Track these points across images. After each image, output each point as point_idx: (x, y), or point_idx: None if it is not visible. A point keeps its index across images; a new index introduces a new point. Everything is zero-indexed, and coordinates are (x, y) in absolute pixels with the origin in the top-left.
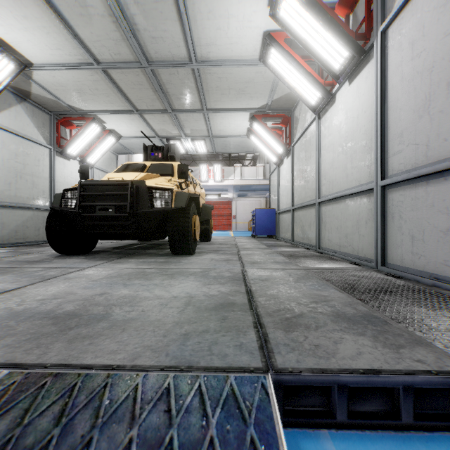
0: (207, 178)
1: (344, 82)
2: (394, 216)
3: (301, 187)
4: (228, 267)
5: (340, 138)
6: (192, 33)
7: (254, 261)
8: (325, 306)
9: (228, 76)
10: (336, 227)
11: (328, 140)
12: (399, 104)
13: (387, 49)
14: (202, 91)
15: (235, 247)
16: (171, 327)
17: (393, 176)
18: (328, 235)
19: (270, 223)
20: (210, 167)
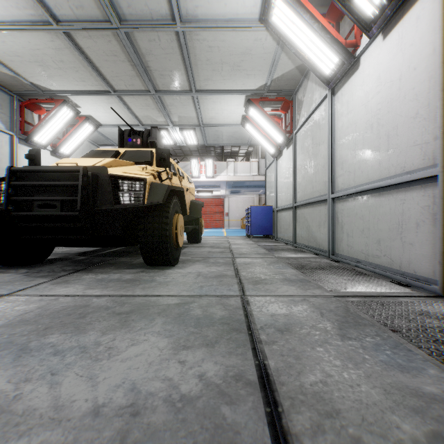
0: (198, 174)
1: (374, 38)
2: None
3: (307, 180)
4: (220, 292)
5: (368, 113)
6: None
7: (256, 279)
8: None
9: (221, 45)
10: (360, 229)
11: (346, 120)
12: None
13: None
14: (189, 65)
15: (229, 252)
16: None
17: None
18: (346, 239)
19: (267, 221)
20: (202, 162)
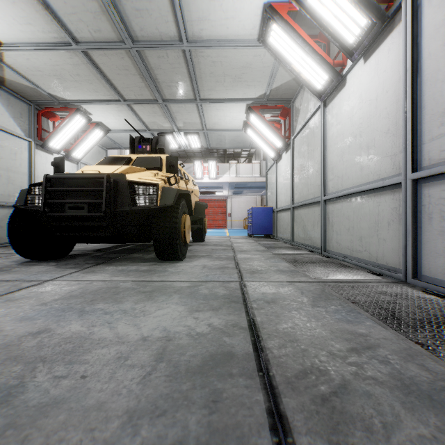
0: (201, 176)
1: (357, 60)
2: (431, 217)
3: (303, 183)
4: (223, 279)
5: (352, 125)
6: (181, 5)
7: (253, 270)
8: (375, 362)
9: (223, 61)
10: (347, 228)
11: (336, 130)
12: (439, 75)
13: (420, 10)
14: (194, 77)
15: (231, 250)
16: (117, 430)
17: (430, 167)
18: (336, 237)
19: (267, 221)
20: (205, 164)
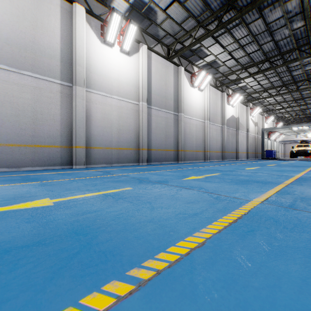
0: (310, 137)
1: None
2: None
3: None
4: None
5: None
6: None
7: None
8: None
9: None
10: None
11: None
12: None
13: None
14: None
15: None
16: None
17: None
18: None
19: None
20: None
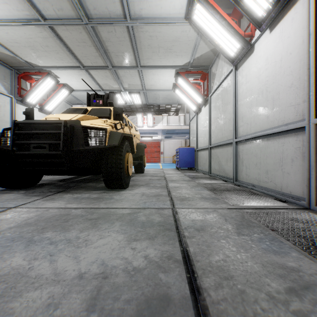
0: (142, 124)
1: (264, 31)
2: None
3: (218, 129)
4: (158, 206)
5: (259, 83)
6: None
7: (182, 197)
8: None
9: (158, 35)
10: (255, 163)
11: (245, 87)
12: None
13: None
14: (136, 48)
15: (164, 179)
16: None
17: None
18: (245, 170)
19: (190, 158)
20: (144, 116)
